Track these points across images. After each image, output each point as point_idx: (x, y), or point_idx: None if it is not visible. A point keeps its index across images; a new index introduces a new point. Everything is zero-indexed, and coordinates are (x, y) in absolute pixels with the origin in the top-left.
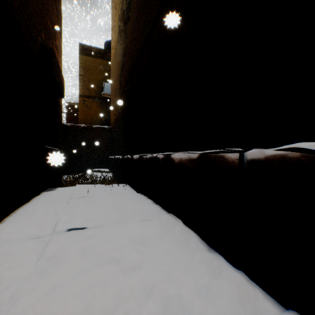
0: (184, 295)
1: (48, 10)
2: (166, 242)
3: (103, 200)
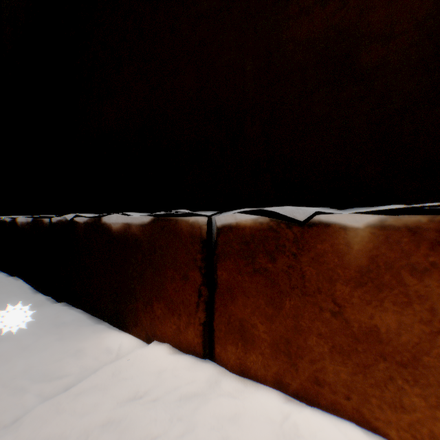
0: None
1: None
2: None
3: None
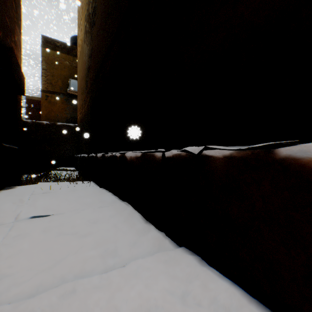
0: (118, 246)
1: (7, 7)
2: (115, 220)
3: (65, 194)
